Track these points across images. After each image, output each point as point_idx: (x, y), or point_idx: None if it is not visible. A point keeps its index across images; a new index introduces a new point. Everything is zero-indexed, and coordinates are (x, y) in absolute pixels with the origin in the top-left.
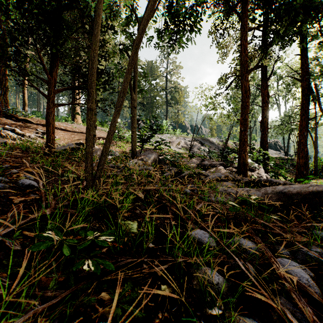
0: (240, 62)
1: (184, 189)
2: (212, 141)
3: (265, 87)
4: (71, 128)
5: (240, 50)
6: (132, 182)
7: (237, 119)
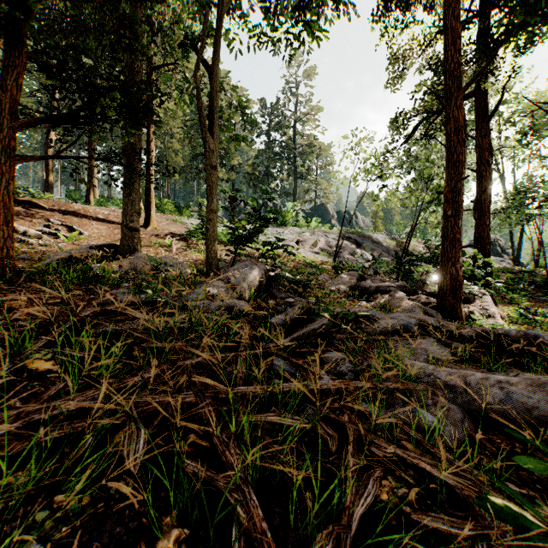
0: (445, 68)
1: (313, 387)
2: (377, 238)
3: (484, 132)
4: (117, 218)
5: (445, 42)
6: (145, 374)
7: (437, 193)
